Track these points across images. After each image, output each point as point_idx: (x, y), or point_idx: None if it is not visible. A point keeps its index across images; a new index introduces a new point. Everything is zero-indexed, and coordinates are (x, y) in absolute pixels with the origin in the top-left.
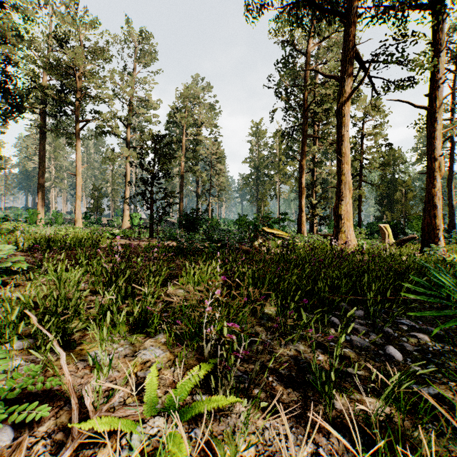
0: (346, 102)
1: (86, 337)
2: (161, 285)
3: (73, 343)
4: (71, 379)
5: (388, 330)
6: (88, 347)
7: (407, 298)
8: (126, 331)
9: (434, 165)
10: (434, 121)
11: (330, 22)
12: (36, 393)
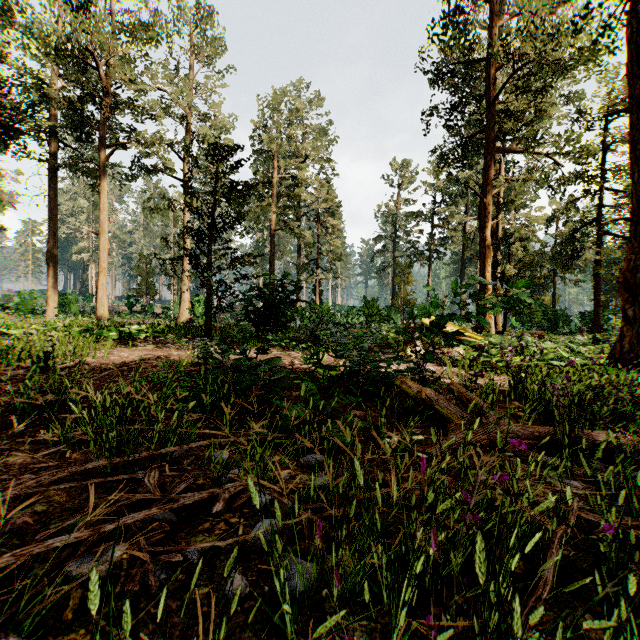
0: None
1: None
2: None
3: None
4: None
5: None
6: None
7: None
8: None
9: None
10: None
11: None
12: None
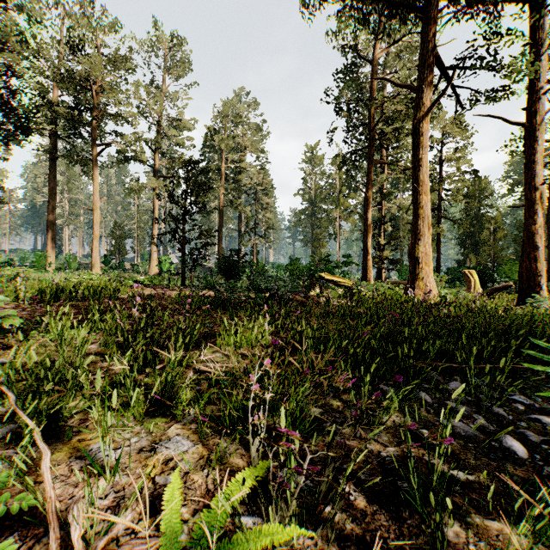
0: (425, 118)
1: (87, 423)
2: (194, 347)
3: (68, 433)
4: (53, 495)
5: (499, 411)
6: (90, 436)
7: (520, 366)
8: (142, 414)
9: (534, 195)
10: (534, 141)
11: (404, 20)
12: (6, 513)
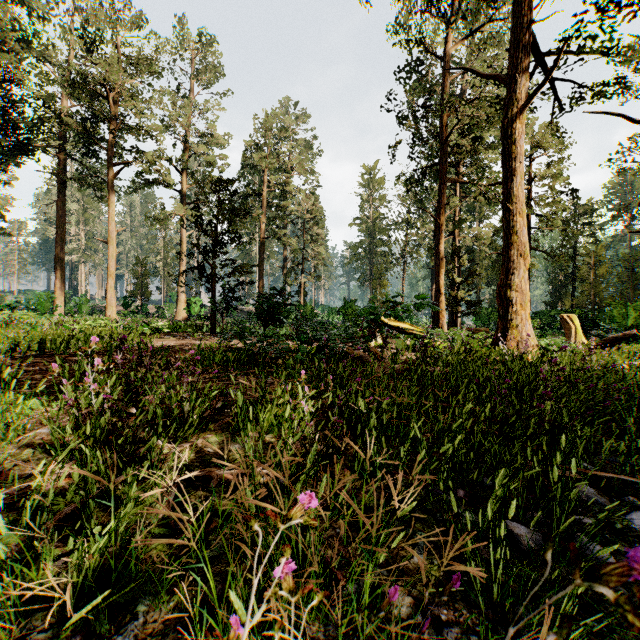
0: (520, 115)
1: None
2: (197, 433)
3: None
4: None
5: None
6: None
7: None
8: None
9: None
10: None
11: None
12: None
